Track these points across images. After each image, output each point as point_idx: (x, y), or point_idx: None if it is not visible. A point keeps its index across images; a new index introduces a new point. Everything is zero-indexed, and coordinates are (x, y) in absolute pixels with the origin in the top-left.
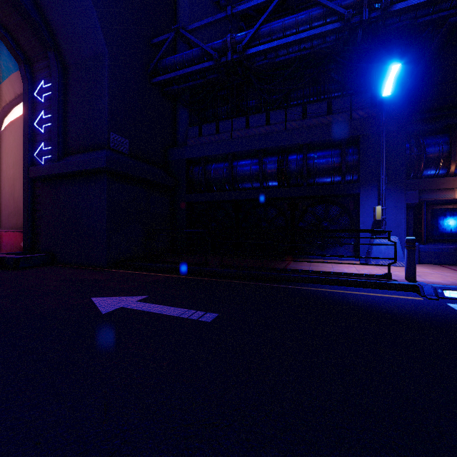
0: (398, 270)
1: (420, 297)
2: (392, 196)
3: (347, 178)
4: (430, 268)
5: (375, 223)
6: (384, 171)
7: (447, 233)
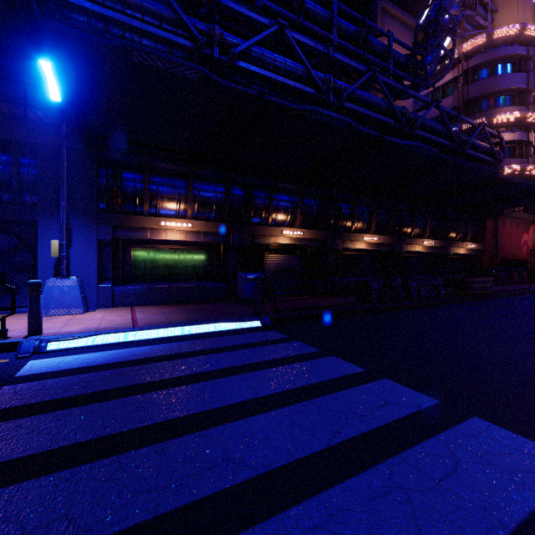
0: (61, 320)
1: (12, 358)
2: (81, 230)
3: (27, 198)
4: (110, 312)
5: (59, 261)
6: (65, 196)
7: (148, 272)
